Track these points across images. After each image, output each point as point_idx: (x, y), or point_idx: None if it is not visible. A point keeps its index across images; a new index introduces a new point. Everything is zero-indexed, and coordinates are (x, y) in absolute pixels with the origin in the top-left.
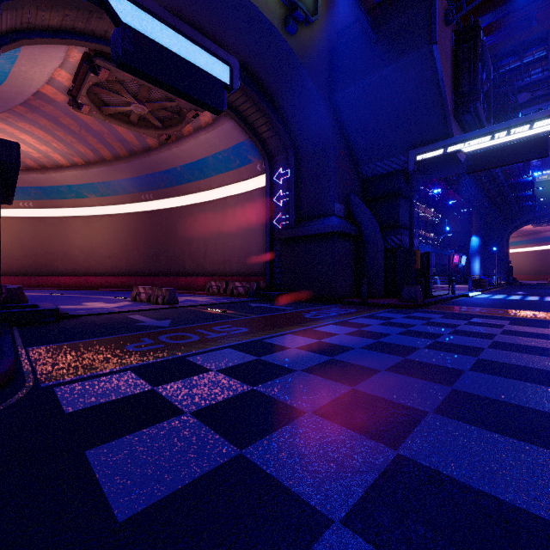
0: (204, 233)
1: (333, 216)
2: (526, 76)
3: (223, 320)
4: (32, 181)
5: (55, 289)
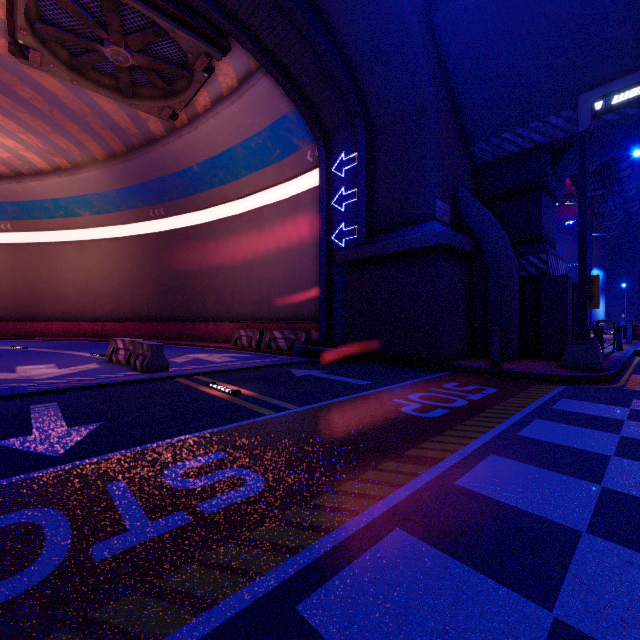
0: (232, 260)
1: (433, 221)
2: None
3: (215, 428)
4: (6, 194)
5: (36, 339)
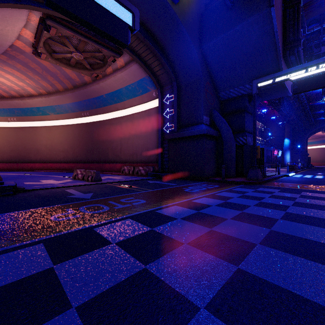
0: (120, 136)
1: (202, 124)
2: (324, 36)
3: (128, 194)
4: (15, 105)
5: (29, 171)
